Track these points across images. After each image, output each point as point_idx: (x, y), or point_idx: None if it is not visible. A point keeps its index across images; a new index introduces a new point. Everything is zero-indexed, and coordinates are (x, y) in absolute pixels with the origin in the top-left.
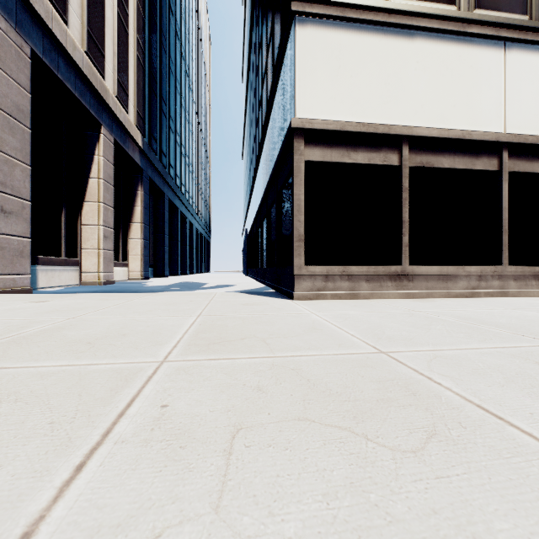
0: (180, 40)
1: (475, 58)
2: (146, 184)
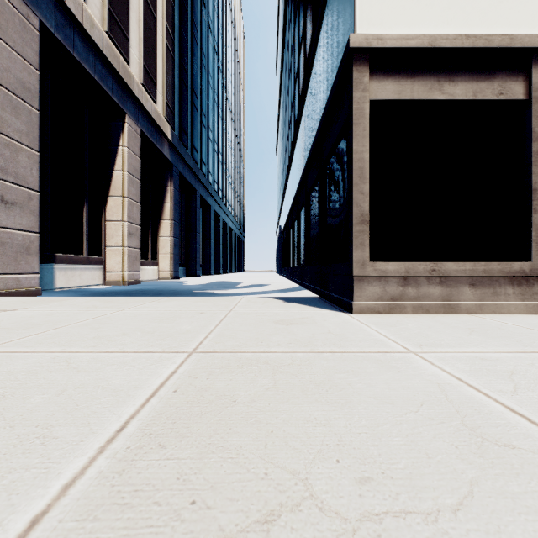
0: (213, 34)
1: None
2: (177, 180)
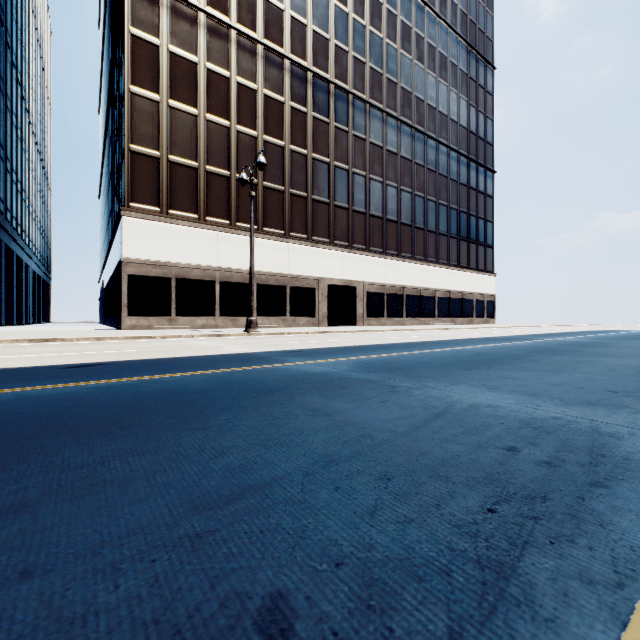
0: (16, 65)
1: (205, 237)
2: None
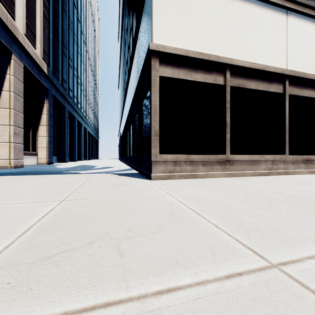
0: (77, 9)
1: (270, 18)
2: (51, 100)
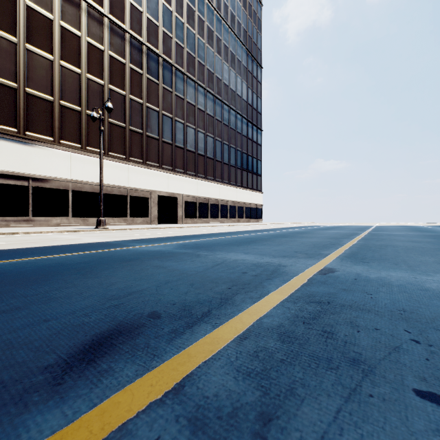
0: None
1: (59, 156)
2: None
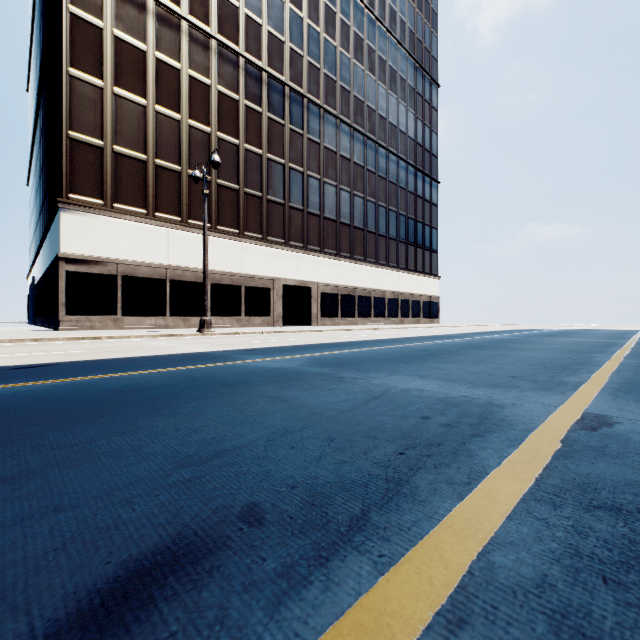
0: None
1: (154, 234)
2: None
